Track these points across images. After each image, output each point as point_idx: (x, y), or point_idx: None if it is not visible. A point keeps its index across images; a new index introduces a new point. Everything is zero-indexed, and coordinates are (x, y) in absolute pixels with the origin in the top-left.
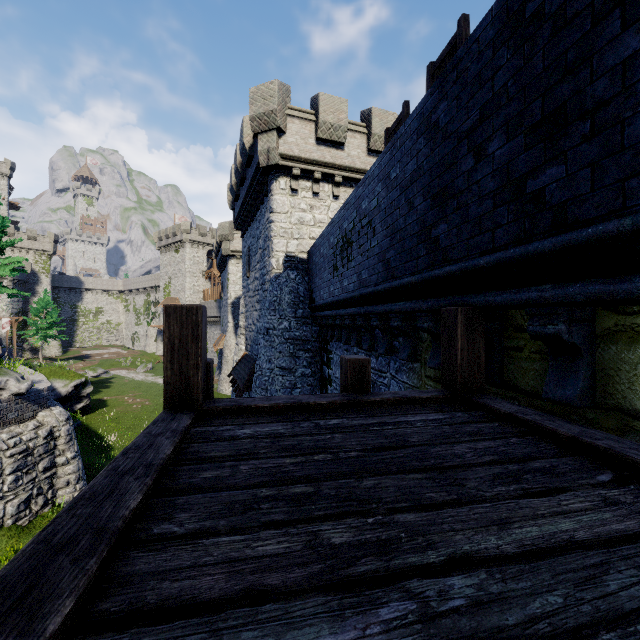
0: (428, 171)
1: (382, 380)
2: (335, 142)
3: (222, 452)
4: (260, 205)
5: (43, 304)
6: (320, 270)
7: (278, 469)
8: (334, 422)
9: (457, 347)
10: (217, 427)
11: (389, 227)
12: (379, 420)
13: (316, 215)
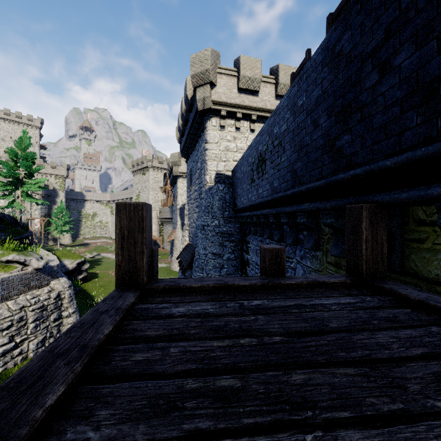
0: (332, 93)
1: (289, 264)
2: (252, 90)
3: (156, 331)
4: (198, 138)
5: (60, 210)
6: (241, 183)
7: (206, 354)
8: (256, 303)
9: (362, 239)
10: (156, 304)
11: (296, 144)
12: (296, 302)
13: (238, 144)
